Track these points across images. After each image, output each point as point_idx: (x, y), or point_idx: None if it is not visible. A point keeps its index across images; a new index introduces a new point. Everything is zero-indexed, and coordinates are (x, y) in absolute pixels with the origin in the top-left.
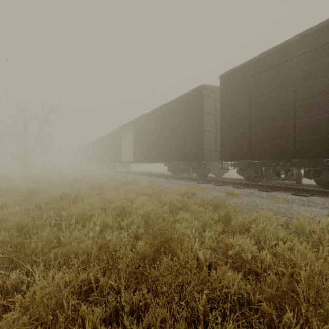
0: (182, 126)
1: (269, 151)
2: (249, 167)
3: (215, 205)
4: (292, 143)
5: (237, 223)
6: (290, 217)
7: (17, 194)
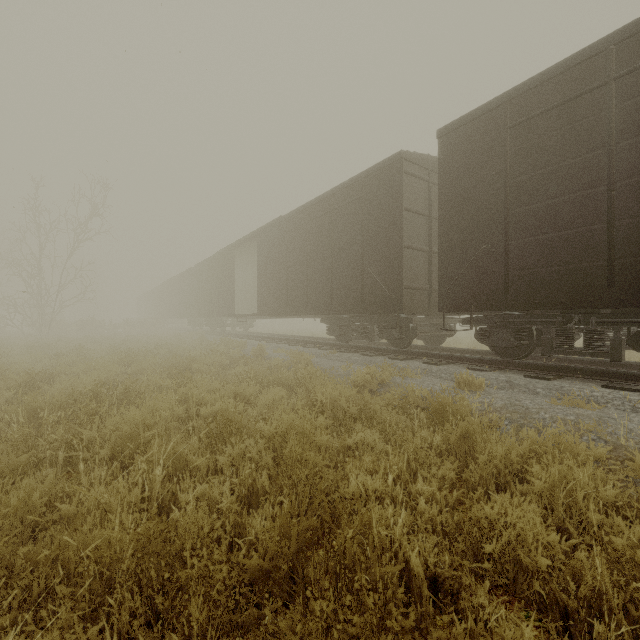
0: (357, 239)
1: (550, 292)
2: (502, 325)
3: (434, 412)
4: (605, 273)
5: (494, 461)
6: (611, 441)
7: (2, 383)
